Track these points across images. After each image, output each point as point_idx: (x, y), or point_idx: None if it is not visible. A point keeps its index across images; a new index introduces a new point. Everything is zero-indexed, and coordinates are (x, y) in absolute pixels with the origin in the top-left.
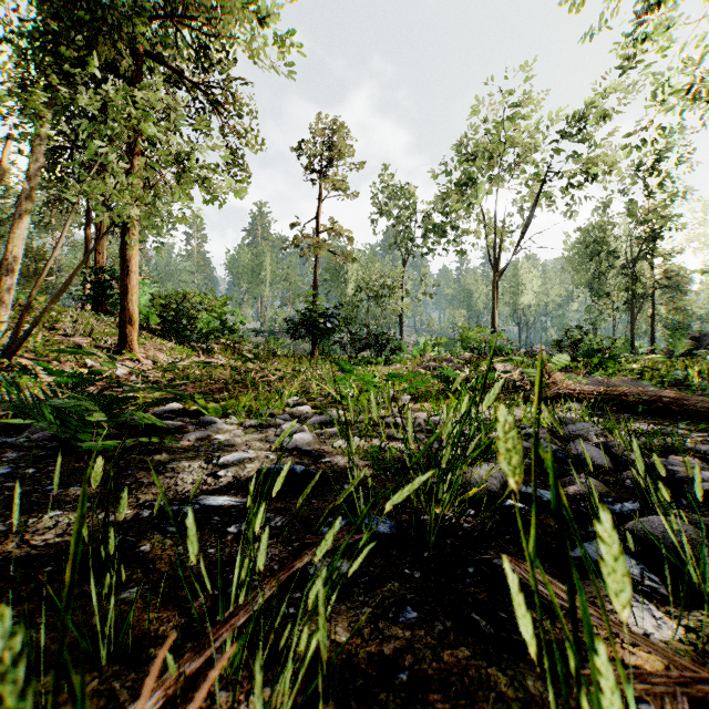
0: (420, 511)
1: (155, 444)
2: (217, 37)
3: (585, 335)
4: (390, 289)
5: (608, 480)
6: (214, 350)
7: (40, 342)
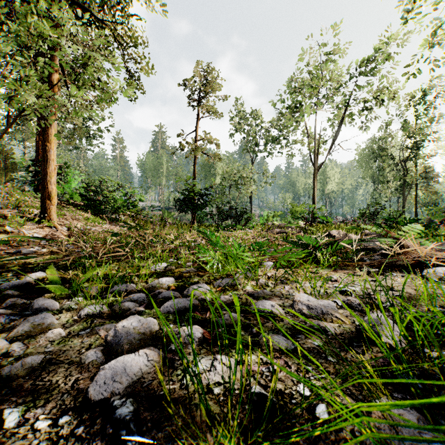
0: None
1: None
2: None
3: (381, 209)
4: (244, 179)
5: None
6: (121, 219)
7: None
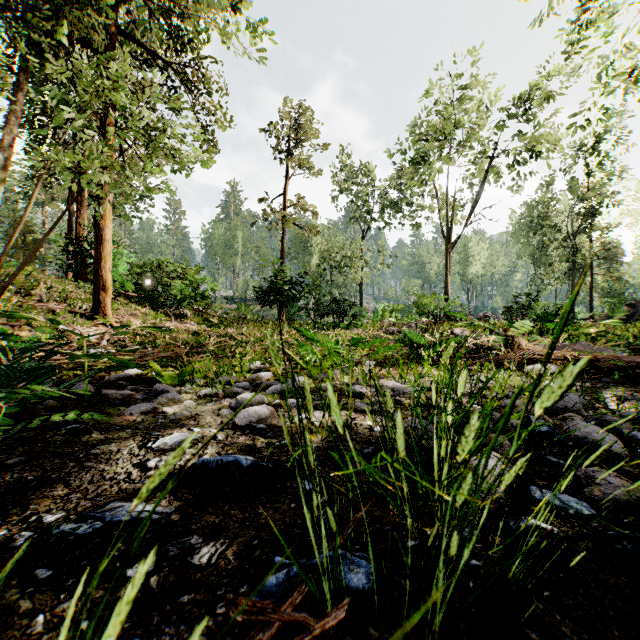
0: (404, 529)
1: (91, 420)
2: (188, 17)
3: (533, 301)
4: (351, 260)
5: (629, 472)
6: (187, 316)
7: (12, 308)
